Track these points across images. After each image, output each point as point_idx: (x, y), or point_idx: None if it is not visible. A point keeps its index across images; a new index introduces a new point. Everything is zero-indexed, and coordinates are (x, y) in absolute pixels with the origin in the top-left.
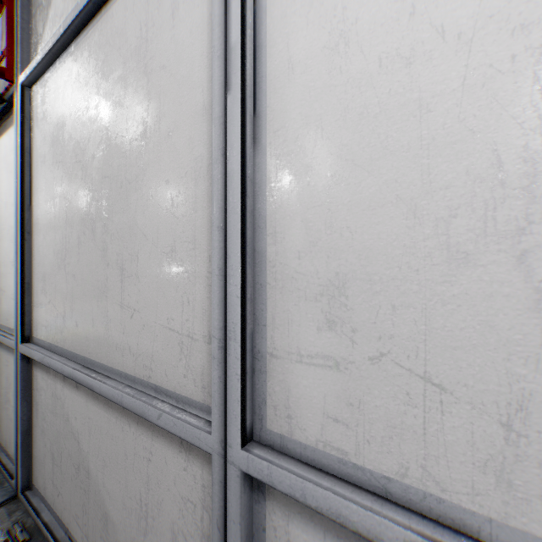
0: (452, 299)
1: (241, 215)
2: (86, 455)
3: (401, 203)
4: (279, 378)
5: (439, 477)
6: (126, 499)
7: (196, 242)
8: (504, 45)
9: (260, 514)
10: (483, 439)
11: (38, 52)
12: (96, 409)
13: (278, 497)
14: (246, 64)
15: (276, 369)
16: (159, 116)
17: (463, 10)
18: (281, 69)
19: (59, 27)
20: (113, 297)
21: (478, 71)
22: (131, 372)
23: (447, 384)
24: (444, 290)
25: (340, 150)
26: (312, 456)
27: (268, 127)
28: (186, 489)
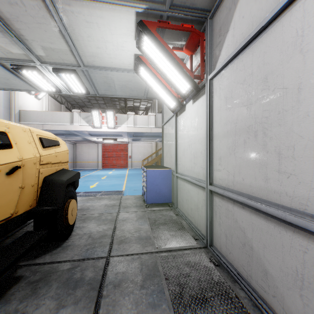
0: None
1: None
2: (250, 239)
3: None
4: None
5: None
6: (283, 267)
7: None
8: None
9: None
10: None
11: (216, 64)
12: (257, 219)
13: None
14: None
15: None
16: None
17: None
18: None
19: (235, 49)
20: (272, 167)
21: None
22: (287, 205)
23: None
24: None
25: None
26: None
27: None
28: None
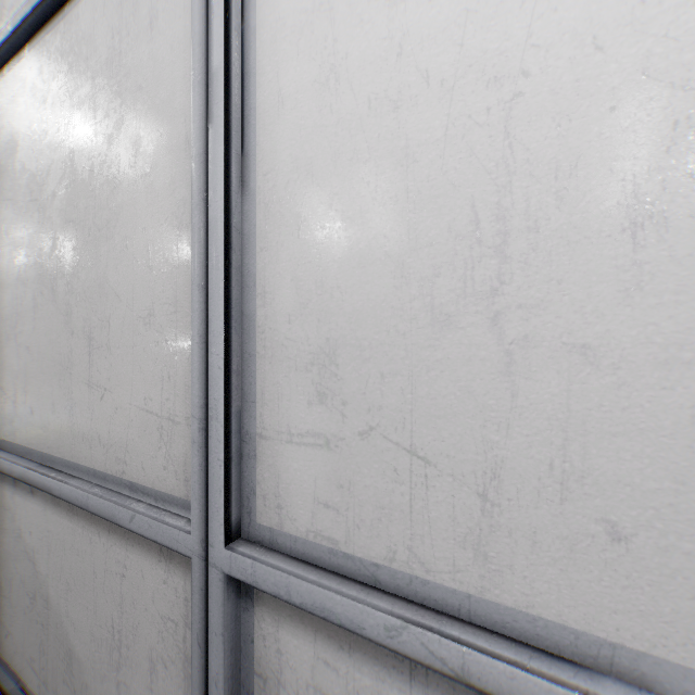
0: (436, 364)
1: (224, 272)
2: (45, 579)
3: (390, 261)
4: (268, 462)
5: (424, 557)
6: (95, 628)
7: (178, 304)
8: (481, 96)
9: (248, 624)
10: (463, 512)
11: None
12: (57, 518)
13: (267, 601)
14: (231, 94)
15: (265, 452)
16: (135, 148)
17: (446, 55)
18: (271, 103)
19: (8, 24)
20: (79, 374)
21: (459, 122)
22: (101, 467)
23: (431, 457)
24: (428, 355)
25: (330, 199)
26: (303, 550)
27: (257, 169)
28: (167, 605)
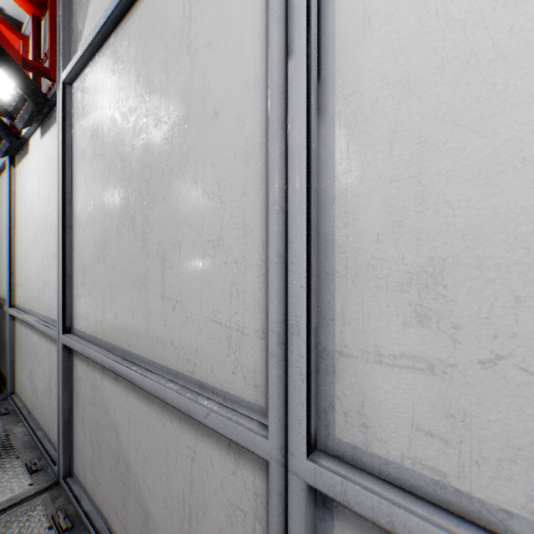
0: None
1: (306, 194)
2: (126, 448)
3: (529, 168)
4: (350, 380)
5: None
6: (168, 497)
7: (247, 228)
8: None
9: (326, 533)
10: None
11: (78, 50)
12: (135, 402)
13: (349, 517)
14: (311, 24)
15: (347, 370)
16: (204, 97)
17: None
18: (354, 25)
19: (99, 19)
20: (154, 289)
21: None
22: (173, 366)
23: None
24: None
25: (435, 110)
26: (396, 474)
27: (337, 93)
28: (235, 494)
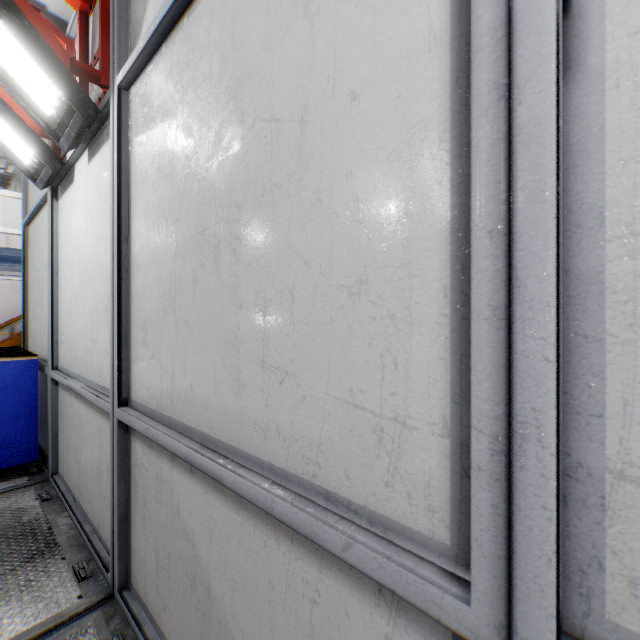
0: None
1: (555, 203)
2: (206, 566)
3: None
4: None
5: None
6: None
7: (414, 266)
8: None
9: None
10: None
11: (137, 43)
12: (220, 506)
13: None
14: None
15: (634, 506)
16: (334, 75)
17: None
18: None
19: None
20: (250, 353)
21: None
22: (281, 463)
23: None
24: None
25: None
26: None
27: (609, 30)
28: None
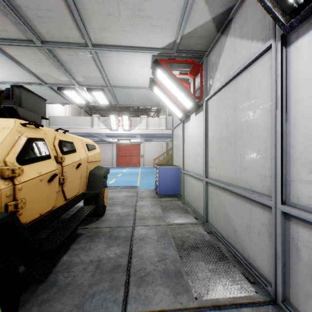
0: None
1: (281, 142)
2: (228, 211)
3: None
4: (294, 187)
5: None
6: (242, 224)
7: (266, 149)
8: None
9: (288, 225)
10: None
11: (210, 90)
12: (231, 198)
13: (293, 220)
14: (283, 100)
15: (293, 185)
16: (254, 112)
17: None
18: (294, 101)
19: (219, 85)
20: (238, 164)
21: None
22: (244, 186)
23: None
24: None
25: None
26: (304, 208)
27: (290, 117)
28: (263, 219)
